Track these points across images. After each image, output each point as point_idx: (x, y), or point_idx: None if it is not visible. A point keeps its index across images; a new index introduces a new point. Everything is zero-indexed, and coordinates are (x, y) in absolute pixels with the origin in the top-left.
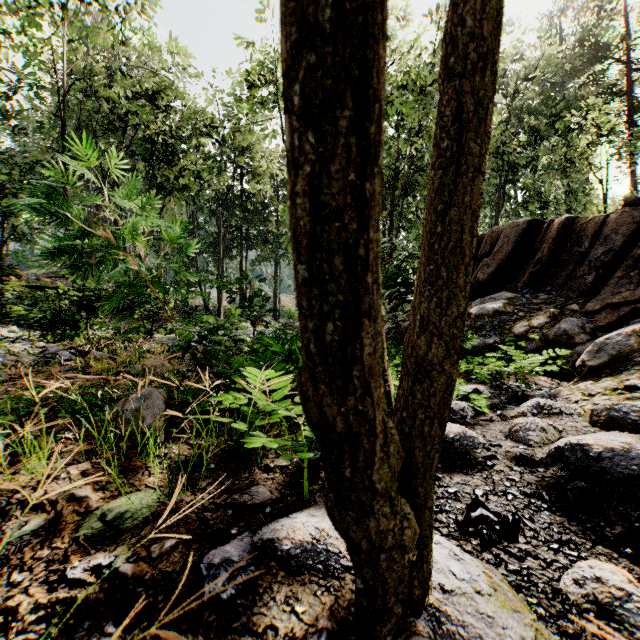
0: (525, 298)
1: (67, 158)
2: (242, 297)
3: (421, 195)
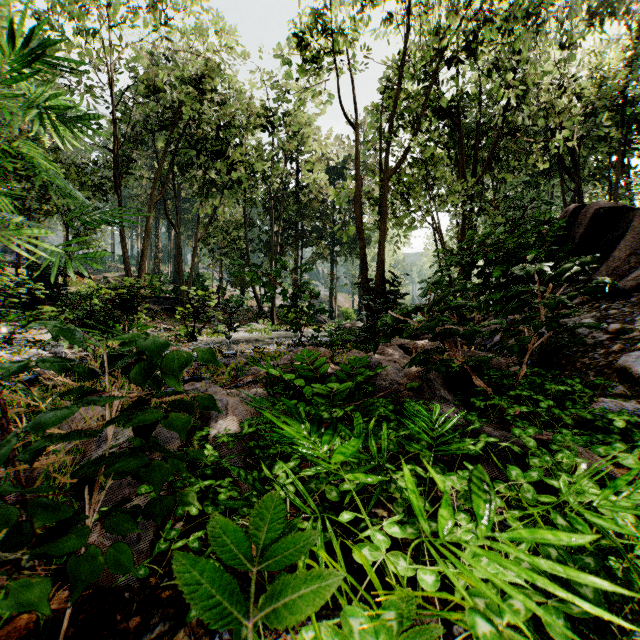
0: None
1: None
2: (284, 291)
3: (508, 167)
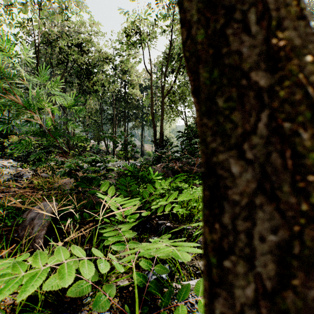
0: None
1: (0, 53)
2: (122, 144)
3: None
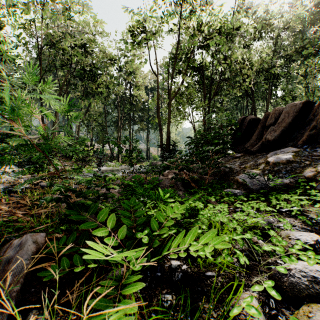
0: (306, 151)
1: None
2: (126, 150)
3: (225, 94)
